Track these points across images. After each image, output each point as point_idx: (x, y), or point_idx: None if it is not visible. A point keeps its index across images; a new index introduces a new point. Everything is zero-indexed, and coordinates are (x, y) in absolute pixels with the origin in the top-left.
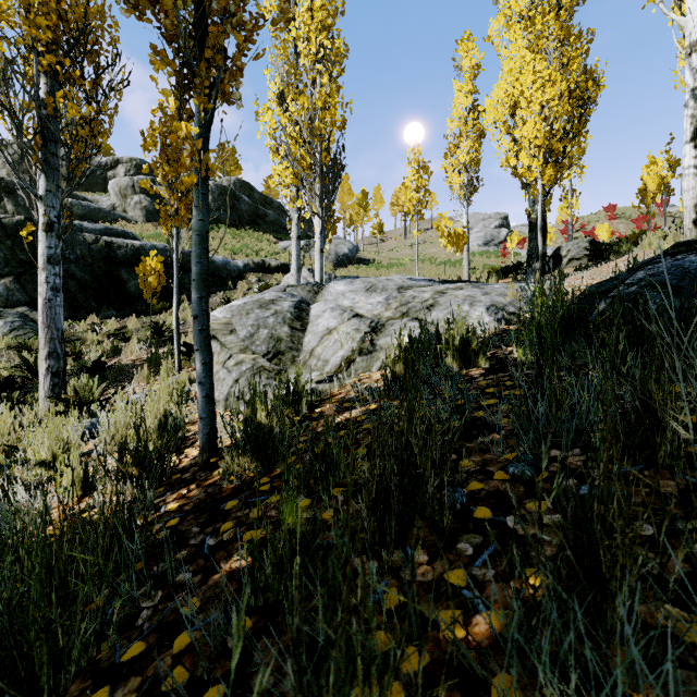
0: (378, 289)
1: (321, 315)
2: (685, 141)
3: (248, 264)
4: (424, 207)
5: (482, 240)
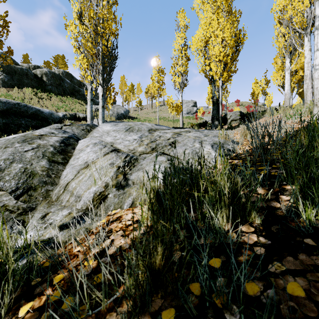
0: (135, 129)
1: (84, 149)
2: (316, 49)
3: (65, 115)
4: (161, 91)
5: (186, 111)
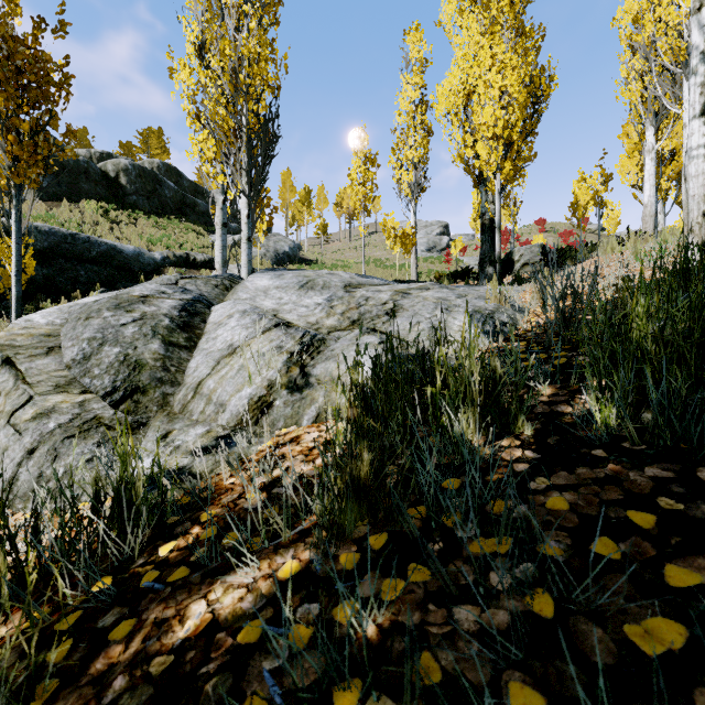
0: (317, 285)
1: (224, 322)
2: (693, 115)
3: (168, 256)
4: (371, 202)
5: (426, 246)
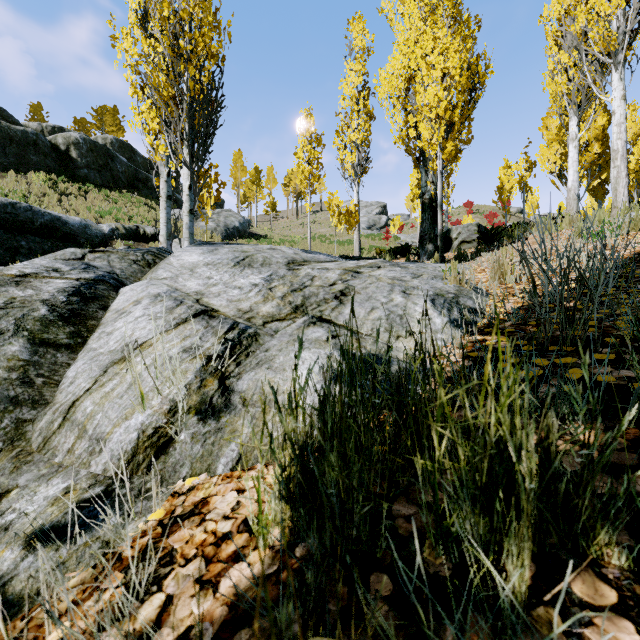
0: (256, 262)
1: (128, 310)
2: None
3: (116, 229)
4: (316, 180)
5: (366, 224)
